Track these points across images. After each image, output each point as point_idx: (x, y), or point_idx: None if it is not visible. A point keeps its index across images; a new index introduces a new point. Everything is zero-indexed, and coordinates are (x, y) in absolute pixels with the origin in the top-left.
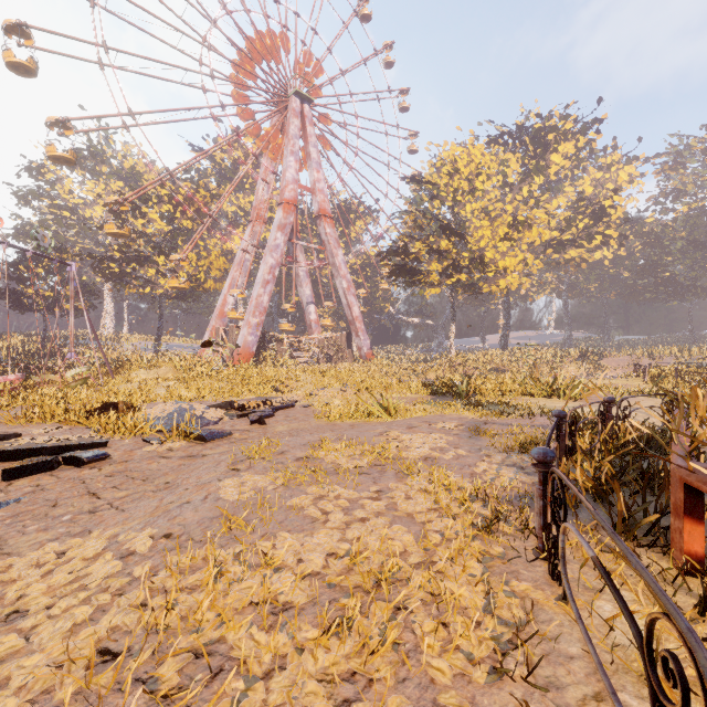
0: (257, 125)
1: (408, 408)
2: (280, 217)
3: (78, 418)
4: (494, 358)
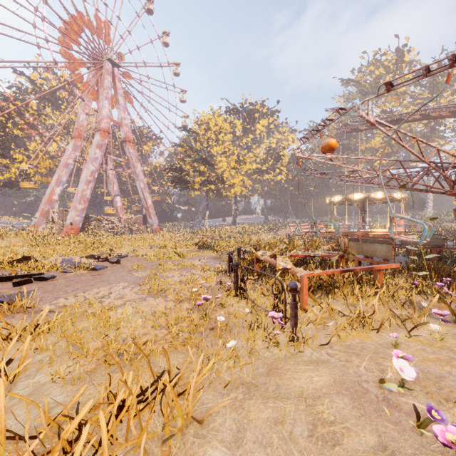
0: (79, 74)
1: (188, 254)
2: (98, 139)
3: (3, 266)
4: (228, 231)
